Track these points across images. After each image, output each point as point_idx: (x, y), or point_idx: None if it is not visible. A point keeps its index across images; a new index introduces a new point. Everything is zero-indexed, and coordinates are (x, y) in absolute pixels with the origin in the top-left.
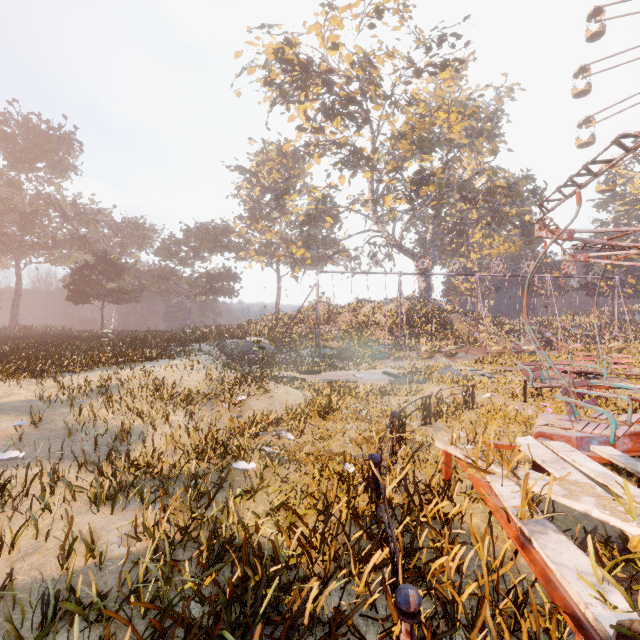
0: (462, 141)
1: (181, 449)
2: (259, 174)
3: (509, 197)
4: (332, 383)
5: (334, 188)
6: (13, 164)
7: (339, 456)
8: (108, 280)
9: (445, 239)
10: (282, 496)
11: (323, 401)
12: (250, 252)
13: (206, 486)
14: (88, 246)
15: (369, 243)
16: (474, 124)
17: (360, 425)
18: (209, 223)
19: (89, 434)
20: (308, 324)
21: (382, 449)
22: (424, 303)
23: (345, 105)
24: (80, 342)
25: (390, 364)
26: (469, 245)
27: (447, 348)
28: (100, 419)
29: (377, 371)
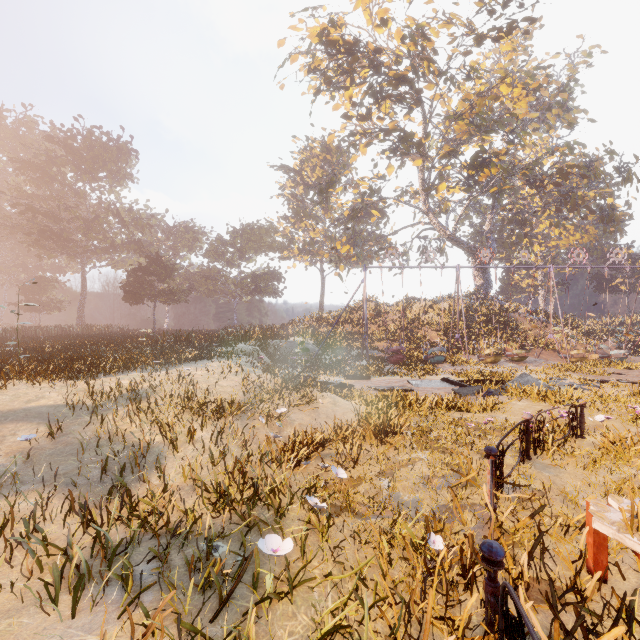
0: (530, 115)
1: (199, 487)
2: (303, 172)
3: (587, 178)
4: (384, 391)
5: (382, 178)
6: (78, 175)
7: (409, 505)
8: (159, 281)
9: (504, 231)
10: (336, 604)
11: (380, 419)
12: (294, 251)
13: (216, 577)
14: (143, 250)
15: (419, 237)
16: (546, 94)
17: (431, 455)
18: (254, 224)
19: (101, 453)
20: (353, 324)
21: (471, 499)
22: (483, 301)
23: (395, 85)
24: (129, 341)
25: (447, 369)
26: (532, 236)
27: (514, 351)
28: (121, 432)
29: (435, 377)
